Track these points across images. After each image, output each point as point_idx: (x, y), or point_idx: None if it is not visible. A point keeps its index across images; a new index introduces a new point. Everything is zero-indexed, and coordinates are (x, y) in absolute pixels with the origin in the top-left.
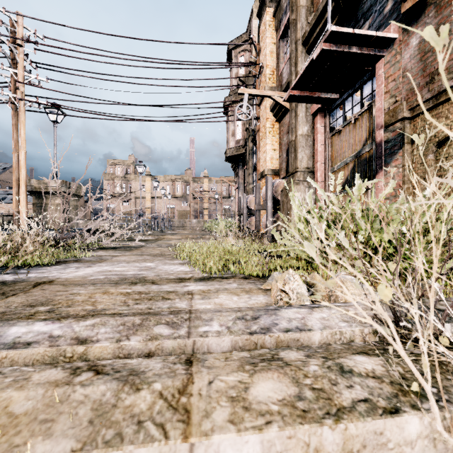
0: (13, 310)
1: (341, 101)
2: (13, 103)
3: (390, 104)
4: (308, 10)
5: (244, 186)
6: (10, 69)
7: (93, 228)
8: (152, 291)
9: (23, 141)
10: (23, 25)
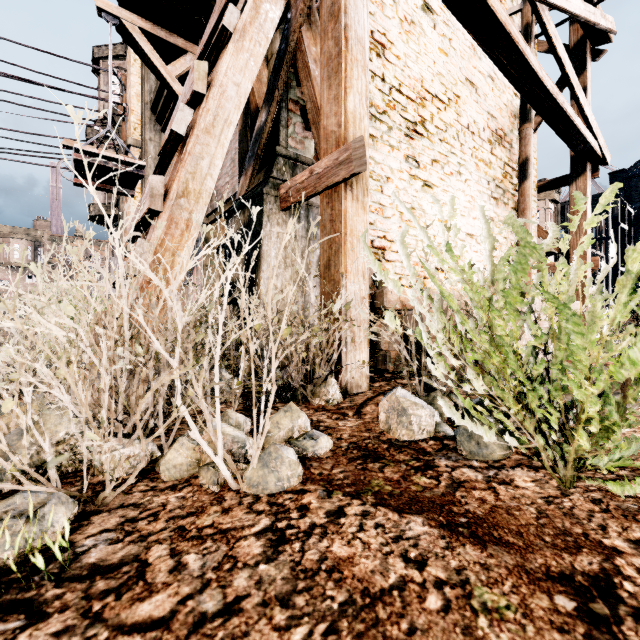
0: None
1: None
2: None
3: None
4: None
5: None
6: None
7: None
8: None
9: None
10: None
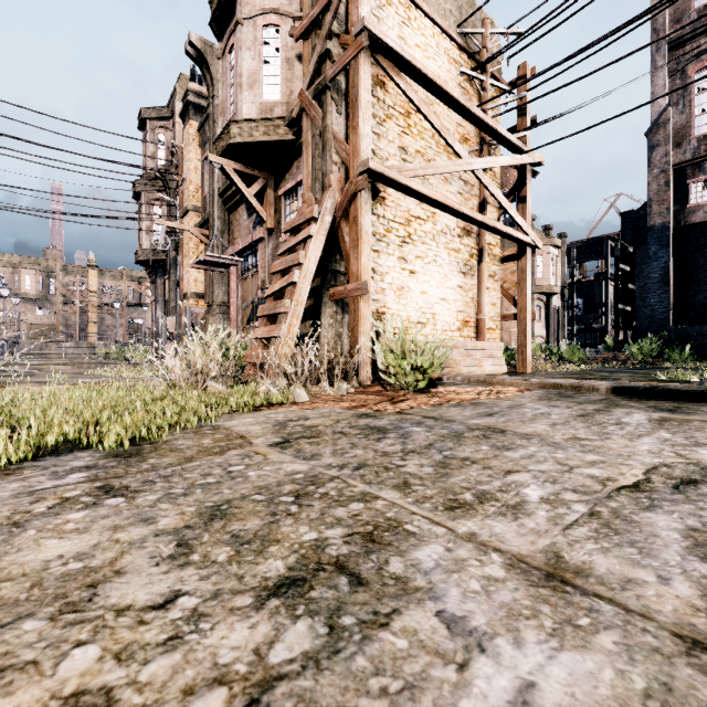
0: None
1: (247, 255)
2: None
3: (263, 276)
4: None
5: (165, 301)
6: None
7: None
8: None
9: None
10: None
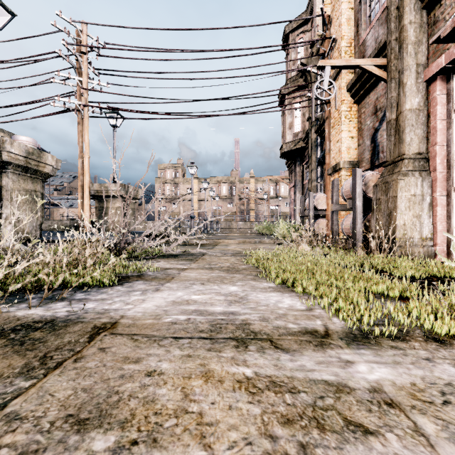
0: (43, 443)
1: None
2: (78, 111)
3: None
4: None
5: (302, 184)
6: (76, 77)
7: (153, 233)
8: (296, 382)
9: (86, 146)
10: (86, 33)
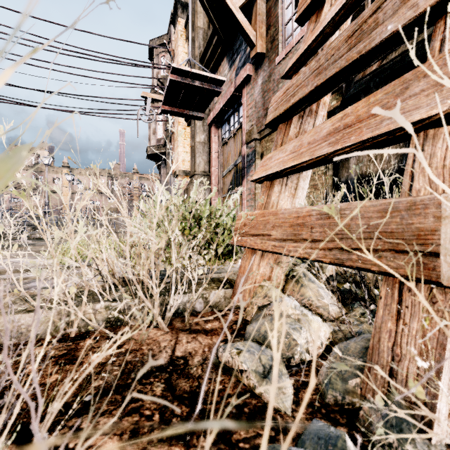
0: None
1: (228, 117)
2: None
3: (249, 126)
4: (205, 32)
5: None
6: None
7: None
8: None
9: None
10: None
